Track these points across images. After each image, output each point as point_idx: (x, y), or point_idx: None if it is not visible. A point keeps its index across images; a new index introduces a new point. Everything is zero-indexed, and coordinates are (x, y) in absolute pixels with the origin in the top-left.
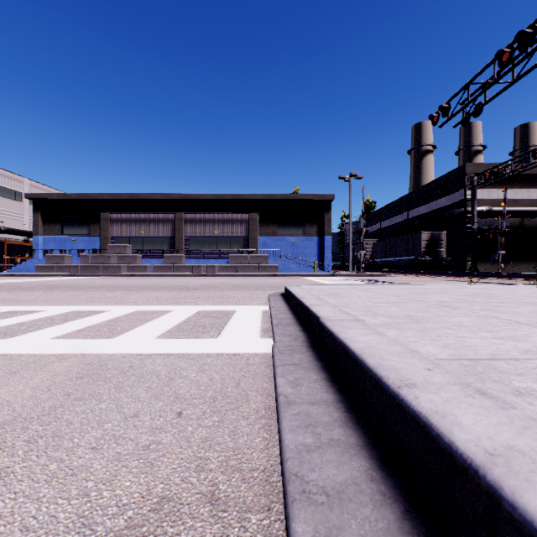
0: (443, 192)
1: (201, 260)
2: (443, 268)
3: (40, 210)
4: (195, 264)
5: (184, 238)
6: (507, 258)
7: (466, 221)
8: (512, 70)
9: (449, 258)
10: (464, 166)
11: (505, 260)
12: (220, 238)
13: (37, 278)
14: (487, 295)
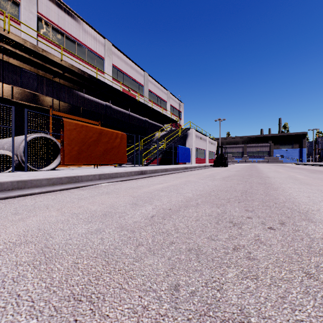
0: None
1: (254, 159)
2: None
3: None
4: (253, 160)
5: (246, 152)
6: None
7: None
8: None
9: None
10: None
11: None
12: (259, 152)
13: None
14: None
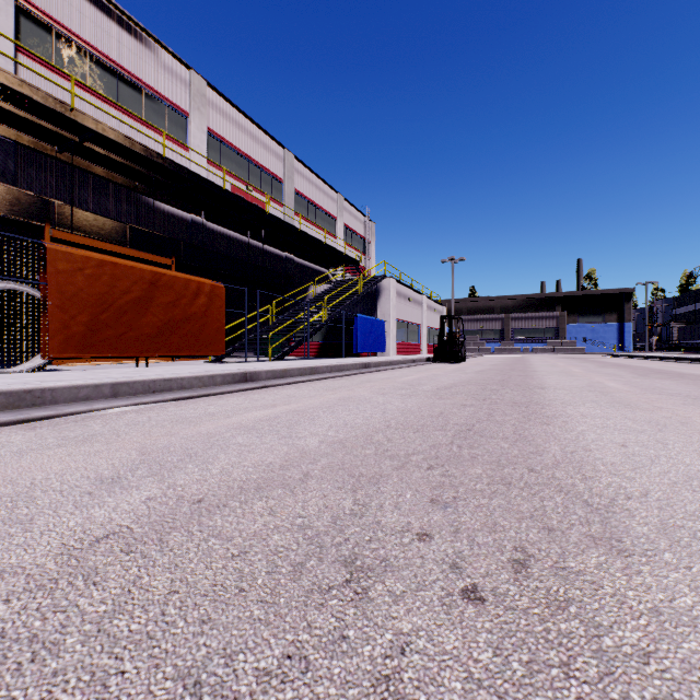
0: None
1: (525, 344)
2: None
3: None
4: (524, 347)
5: (510, 330)
6: None
7: None
8: None
9: None
10: None
11: None
12: (536, 329)
13: None
14: None
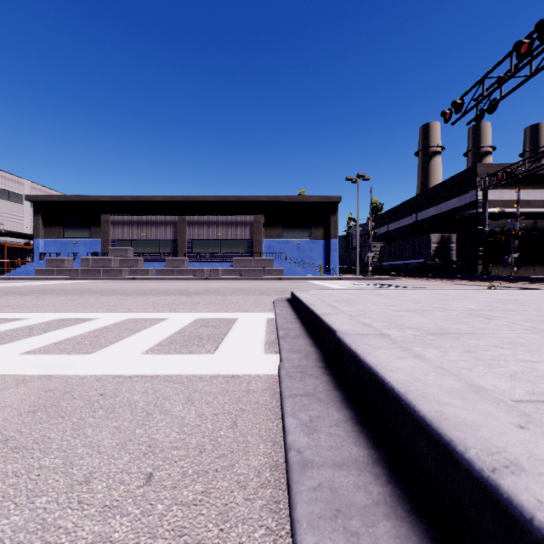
0: (453, 193)
1: (205, 263)
2: (453, 271)
3: (41, 212)
4: (198, 268)
5: (187, 241)
6: (519, 261)
7: (477, 223)
8: (530, 63)
9: (459, 262)
10: (475, 166)
11: (518, 263)
12: (224, 241)
13: (35, 281)
14: (517, 302)
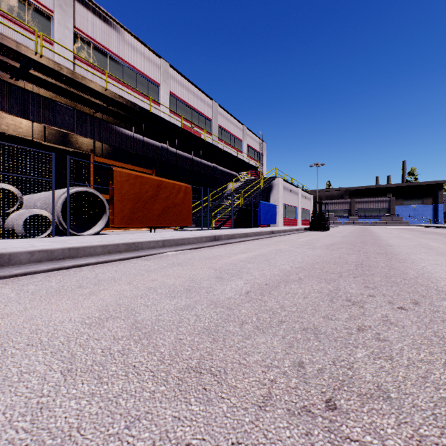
0: None
1: (366, 219)
2: None
3: None
4: (365, 221)
5: (355, 210)
6: None
7: None
8: None
9: None
10: None
11: None
12: (373, 209)
13: None
14: None
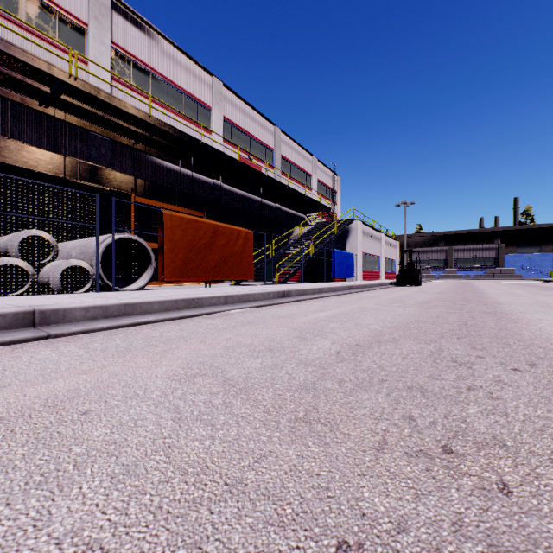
0: None
1: (467, 271)
2: None
3: None
4: (466, 274)
5: (453, 260)
6: None
7: None
8: None
9: None
10: None
11: None
12: (476, 259)
13: None
14: None
